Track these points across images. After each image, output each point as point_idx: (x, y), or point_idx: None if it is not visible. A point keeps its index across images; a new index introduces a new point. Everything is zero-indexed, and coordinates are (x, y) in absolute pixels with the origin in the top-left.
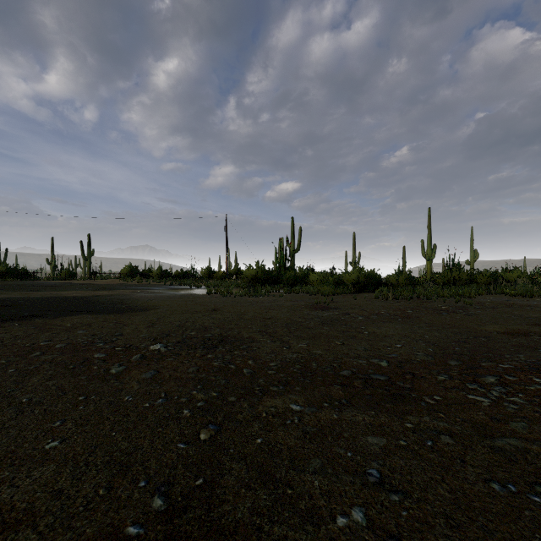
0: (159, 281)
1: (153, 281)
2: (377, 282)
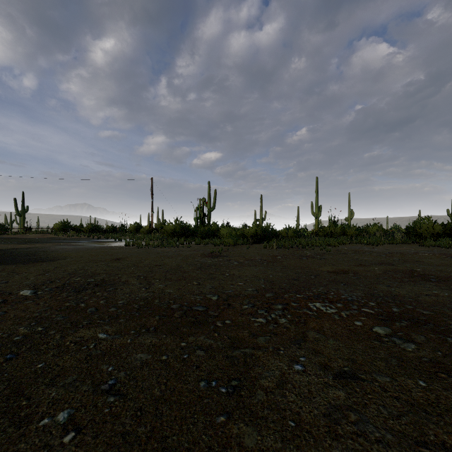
0: (89, 235)
1: (83, 235)
2: (272, 235)
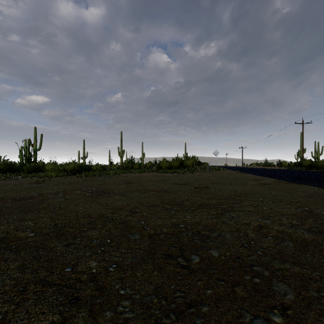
0: None
1: None
2: (87, 169)
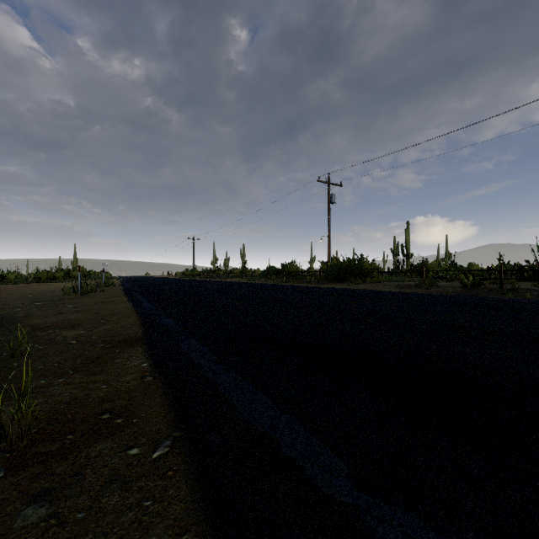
0: None
1: None
2: None
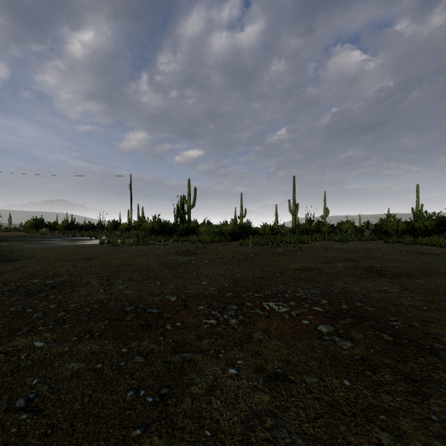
0: (63, 232)
1: (58, 233)
2: (250, 232)
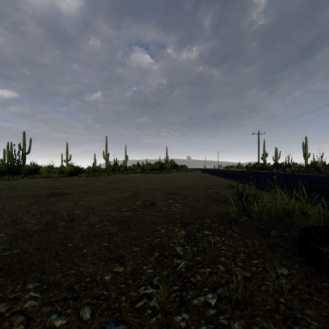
0: None
1: None
2: (80, 171)
